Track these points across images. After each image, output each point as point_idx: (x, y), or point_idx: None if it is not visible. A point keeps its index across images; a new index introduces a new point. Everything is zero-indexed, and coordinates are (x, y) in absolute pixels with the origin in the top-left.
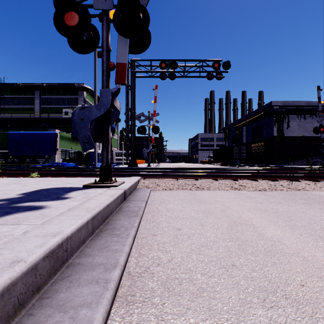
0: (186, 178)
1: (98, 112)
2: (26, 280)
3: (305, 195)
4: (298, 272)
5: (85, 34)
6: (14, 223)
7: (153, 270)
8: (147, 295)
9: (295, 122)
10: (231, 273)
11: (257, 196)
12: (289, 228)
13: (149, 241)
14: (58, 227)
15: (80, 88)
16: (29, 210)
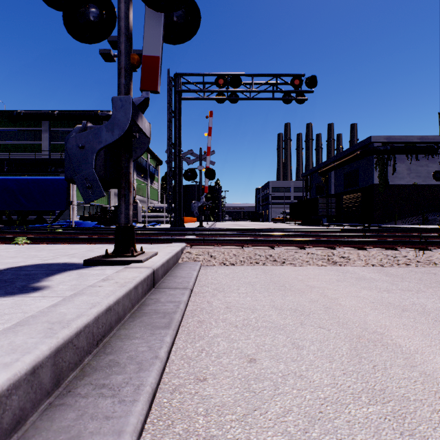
0: (256, 245)
1: (109, 136)
2: None
3: None
4: None
5: (92, 10)
6: None
7: None
8: None
9: (404, 164)
10: None
11: (375, 277)
12: None
13: (188, 401)
14: None
15: (106, 117)
16: None
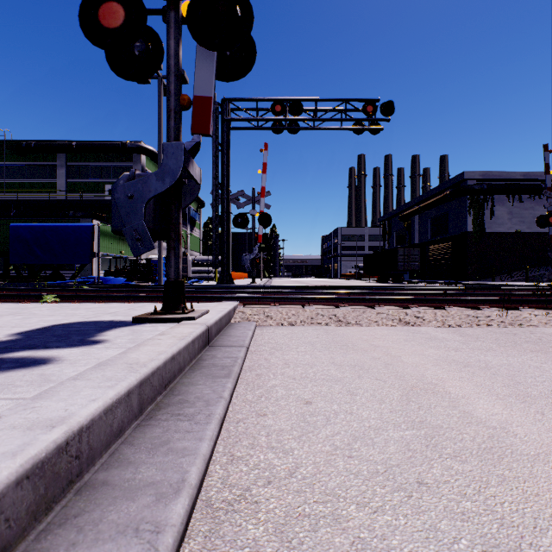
0: (319, 304)
1: (160, 185)
2: None
3: (533, 335)
4: None
5: (137, 44)
6: None
7: (258, 495)
8: None
9: (505, 207)
10: (419, 501)
11: (447, 337)
12: (517, 399)
13: (251, 427)
14: (64, 406)
15: (136, 149)
16: (19, 367)
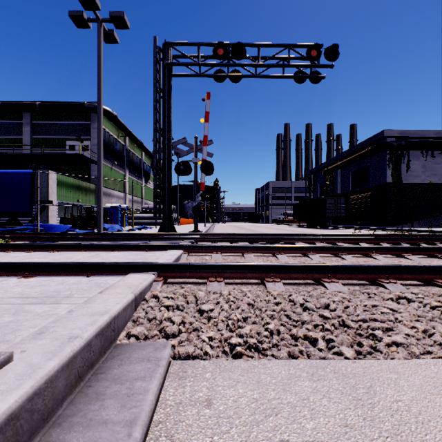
0: (287, 277)
1: None
2: None
3: None
4: None
5: None
6: None
7: None
8: None
9: (419, 162)
10: None
11: None
12: None
13: None
14: None
15: (93, 109)
16: None
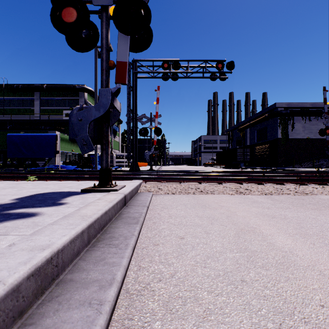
0: (189, 181)
1: (97, 113)
2: (4, 306)
3: (313, 200)
4: (316, 289)
5: (84, 31)
6: (2, 233)
7: (154, 287)
8: (147, 319)
9: (300, 124)
10: (241, 290)
11: (263, 201)
12: (300, 236)
13: (150, 251)
14: (48, 239)
15: (81, 89)
16: (20, 217)
